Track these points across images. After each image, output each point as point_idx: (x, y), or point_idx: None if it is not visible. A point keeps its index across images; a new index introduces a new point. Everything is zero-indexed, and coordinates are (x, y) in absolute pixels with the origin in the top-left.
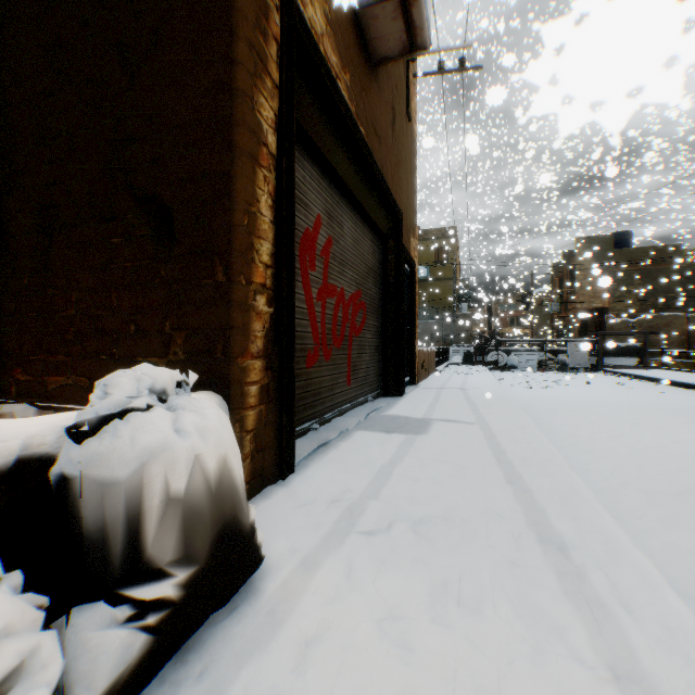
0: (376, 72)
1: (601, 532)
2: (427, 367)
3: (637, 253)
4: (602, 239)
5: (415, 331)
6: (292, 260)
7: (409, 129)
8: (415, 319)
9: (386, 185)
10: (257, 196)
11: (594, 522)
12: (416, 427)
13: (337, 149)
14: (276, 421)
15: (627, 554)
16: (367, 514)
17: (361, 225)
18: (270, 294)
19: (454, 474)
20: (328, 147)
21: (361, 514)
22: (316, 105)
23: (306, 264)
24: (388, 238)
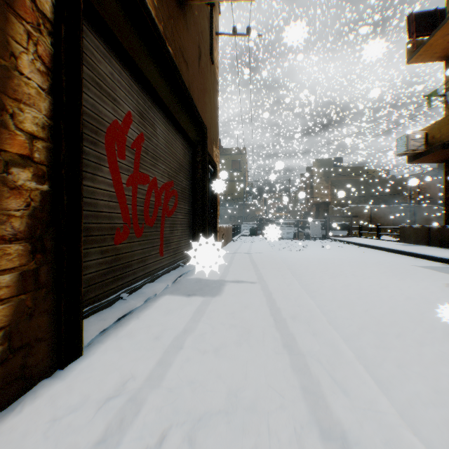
0: (184, 11)
1: (373, 408)
2: (226, 238)
3: (346, 170)
4: (328, 161)
5: (217, 214)
6: (78, 137)
7: (213, 70)
8: (217, 205)
9: (192, 102)
10: (14, 50)
11: (364, 395)
12: (213, 289)
13: (146, 58)
14: (53, 308)
15: (407, 445)
16: (141, 417)
17: (173, 131)
18: (43, 170)
19: (239, 339)
20: (136, 53)
21: (133, 419)
22: (121, 8)
23: (115, 152)
24: (196, 145)
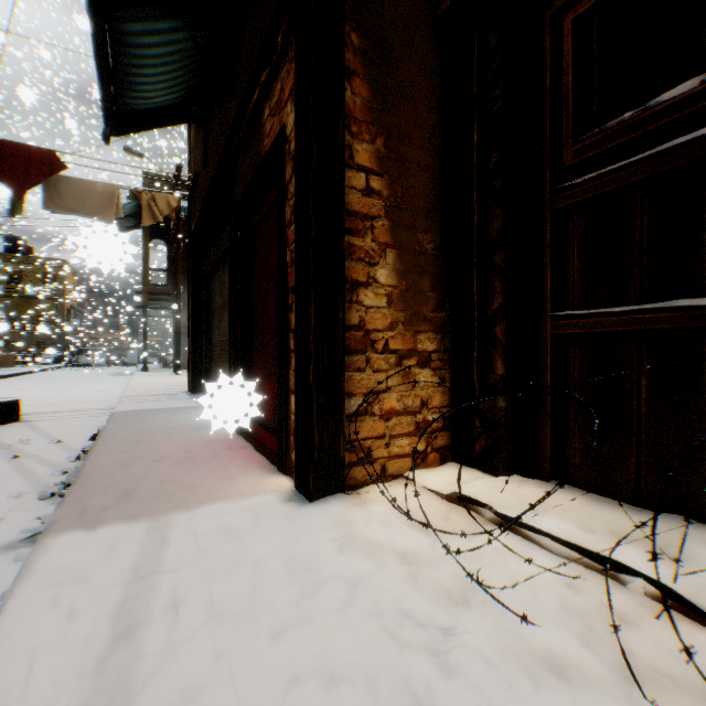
0: None
1: None
2: (3, 363)
3: None
4: None
5: None
6: None
7: None
8: None
9: None
10: None
11: None
12: None
13: None
14: None
15: None
16: None
17: None
18: None
19: None
20: None
21: None
22: None
23: None
24: None
